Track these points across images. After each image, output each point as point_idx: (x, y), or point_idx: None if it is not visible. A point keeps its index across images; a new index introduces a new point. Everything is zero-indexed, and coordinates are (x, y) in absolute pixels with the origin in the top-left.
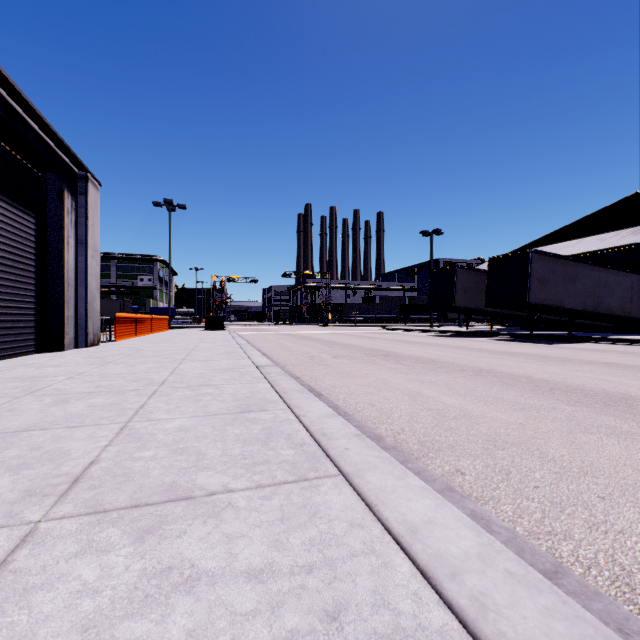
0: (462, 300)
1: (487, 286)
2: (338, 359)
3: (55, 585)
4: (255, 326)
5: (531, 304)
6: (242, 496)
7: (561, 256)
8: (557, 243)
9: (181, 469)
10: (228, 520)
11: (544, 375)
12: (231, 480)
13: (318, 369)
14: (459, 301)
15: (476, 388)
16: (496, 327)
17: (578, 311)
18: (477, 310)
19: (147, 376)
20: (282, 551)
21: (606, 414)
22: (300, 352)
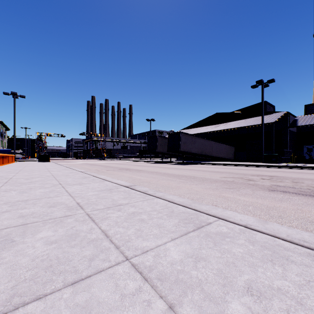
0: (160, 149)
1: (168, 144)
2: (109, 171)
3: (73, 187)
4: (64, 160)
5: (181, 151)
6: (92, 183)
7: (191, 134)
8: (195, 128)
9: (79, 182)
10: (92, 184)
11: (169, 172)
12: (89, 182)
13: (101, 173)
14: (159, 149)
15: (148, 175)
16: (175, 159)
17: (196, 154)
18: (165, 153)
19: (44, 175)
20: (100, 184)
21: (171, 177)
22: (93, 169)
